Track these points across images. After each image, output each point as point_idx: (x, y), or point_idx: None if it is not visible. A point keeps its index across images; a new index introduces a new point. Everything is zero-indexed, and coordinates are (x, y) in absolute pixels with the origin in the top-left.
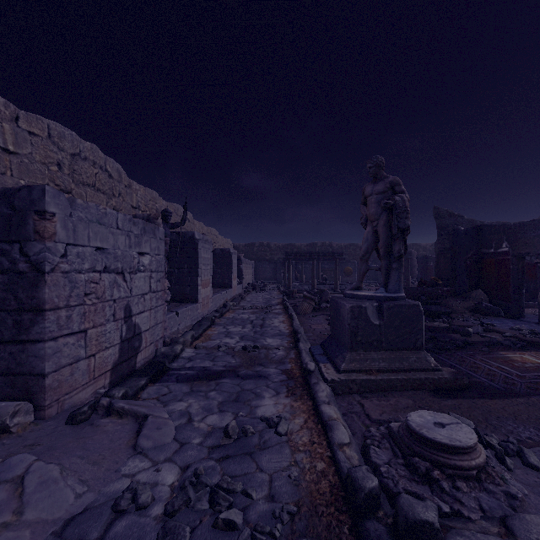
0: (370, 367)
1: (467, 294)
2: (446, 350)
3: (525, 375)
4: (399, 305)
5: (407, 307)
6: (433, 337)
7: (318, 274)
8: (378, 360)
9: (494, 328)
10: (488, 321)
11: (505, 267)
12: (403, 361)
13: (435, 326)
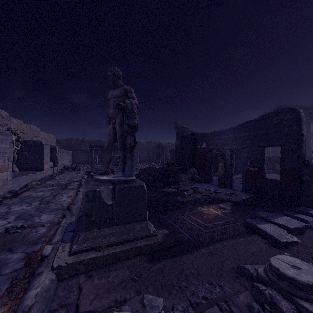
0: (101, 243)
1: (188, 170)
2: (170, 210)
3: (208, 225)
4: (128, 186)
5: (134, 188)
6: (165, 200)
7: (115, 159)
8: (109, 235)
9: (198, 190)
10: (196, 186)
11: (204, 155)
12: (130, 232)
13: (169, 192)
